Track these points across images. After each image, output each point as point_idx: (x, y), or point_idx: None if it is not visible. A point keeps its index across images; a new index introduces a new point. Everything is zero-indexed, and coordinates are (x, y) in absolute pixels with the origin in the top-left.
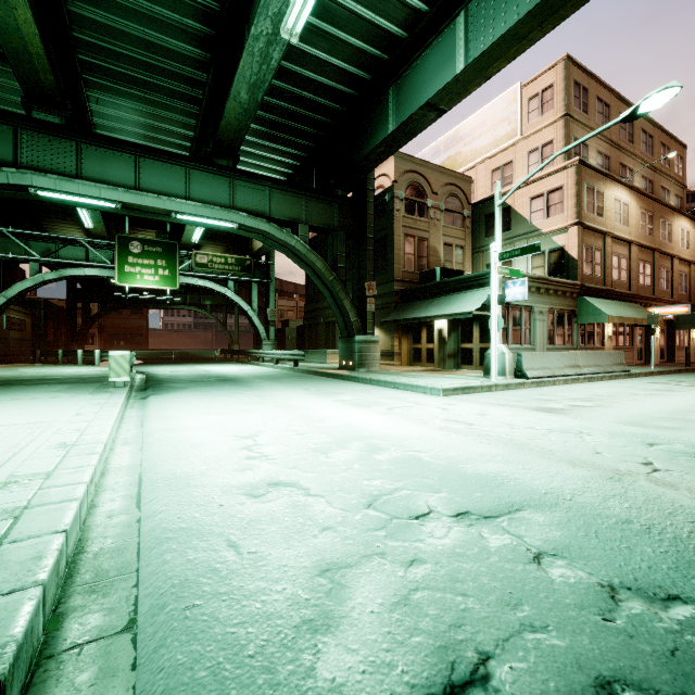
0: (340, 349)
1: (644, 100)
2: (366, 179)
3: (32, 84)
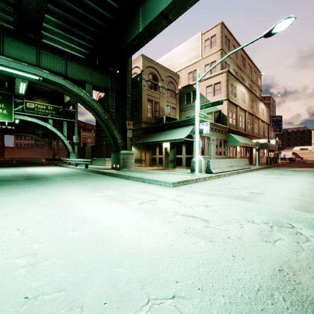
0: (112, 158)
1: (277, 24)
2: (127, 64)
3: None
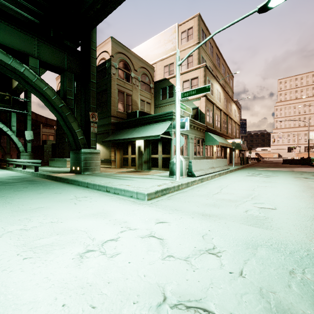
0: (71, 158)
1: None
2: (90, 41)
3: None
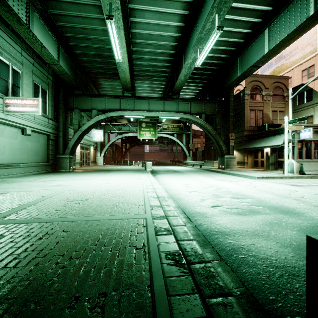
0: (218, 160)
1: None
2: (229, 91)
3: (125, 87)
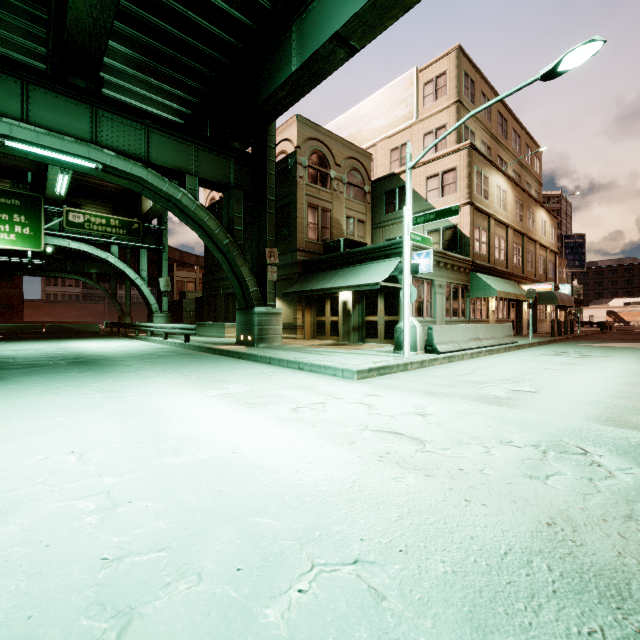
0: (238, 322)
1: (567, 53)
2: (267, 135)
3: None
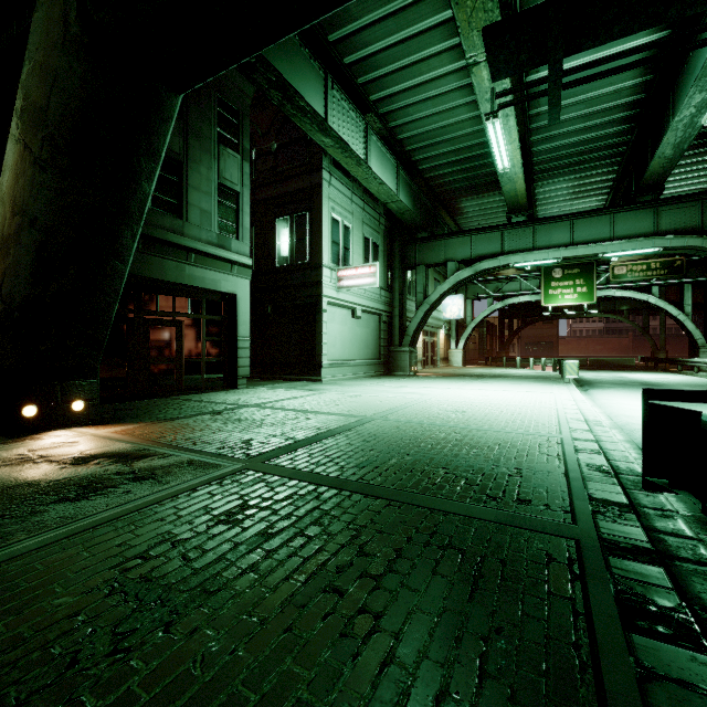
0: None
1: None
2: None
3: (513, 207)
